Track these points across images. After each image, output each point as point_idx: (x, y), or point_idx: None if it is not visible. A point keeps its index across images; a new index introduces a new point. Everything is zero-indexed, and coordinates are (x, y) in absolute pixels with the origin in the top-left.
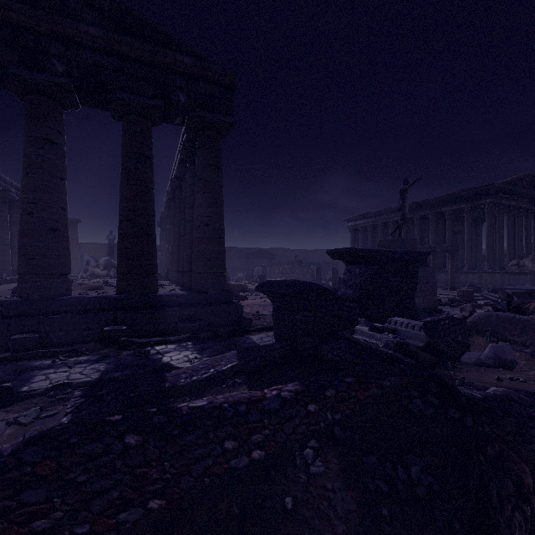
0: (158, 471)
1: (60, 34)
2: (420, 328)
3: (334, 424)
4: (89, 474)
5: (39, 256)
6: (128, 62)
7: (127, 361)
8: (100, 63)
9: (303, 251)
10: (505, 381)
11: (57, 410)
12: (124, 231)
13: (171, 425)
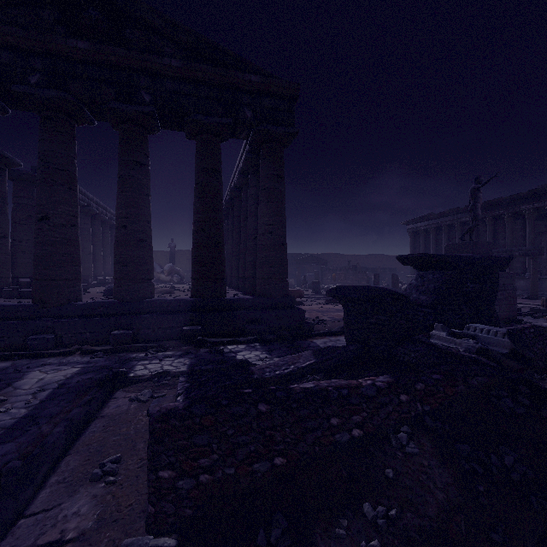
0: (281, 434)
1: (148, 69)
2: (503, 335)
3: (424, 414)
4: (234, 429)
5: (131, 263)
6: (202, 86)
7: (206, 357)
8: (179, 90)
9: (356, 256)
10: None
11: (163, 392)
12: (198, 241)
13: (291, 399)
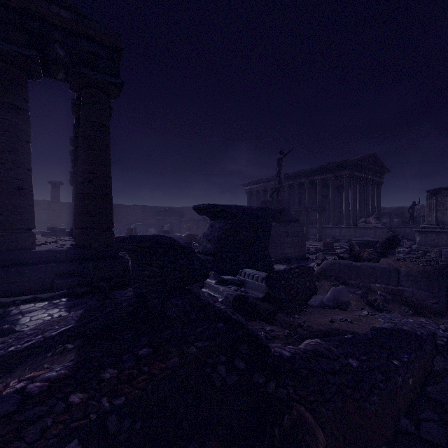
0: None
1: None
2: (262, 280)
3: (114, 411)
4: None
5: None
6: None
7: None
8: None
9: None
10: (336, 322)
11: None
12: None
13: None
